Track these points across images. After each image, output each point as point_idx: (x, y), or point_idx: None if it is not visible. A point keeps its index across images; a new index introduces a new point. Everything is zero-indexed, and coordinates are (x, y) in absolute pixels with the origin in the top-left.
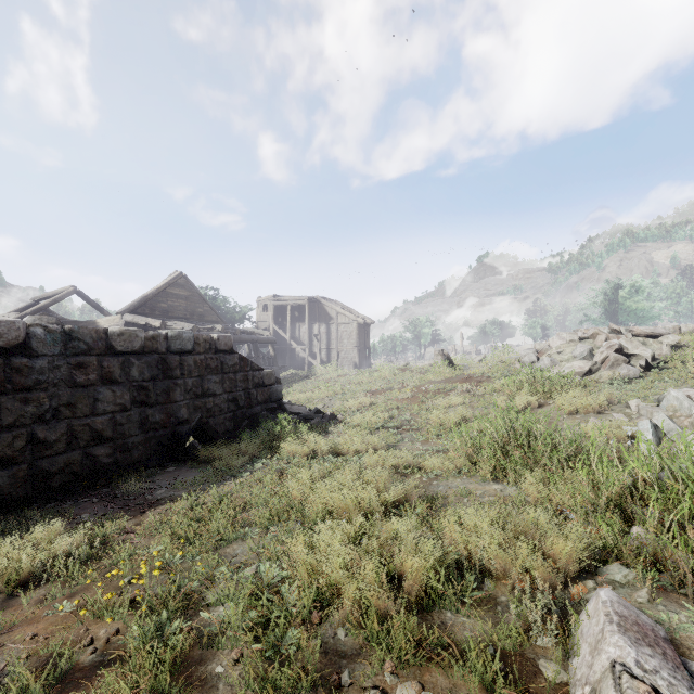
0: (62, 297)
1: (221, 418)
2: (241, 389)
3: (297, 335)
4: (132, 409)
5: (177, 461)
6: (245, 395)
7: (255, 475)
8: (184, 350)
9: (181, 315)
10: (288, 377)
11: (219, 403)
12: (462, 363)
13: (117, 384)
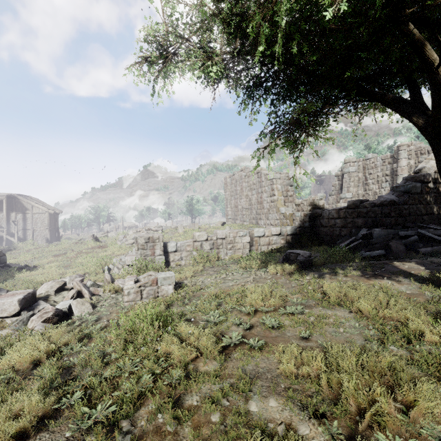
0: None
1: None
2: None
3: None
4: None
5: None
6: None
7: (11, 281)
8: None
9: None
10: None
11: None
12: (103, 240)
13: None
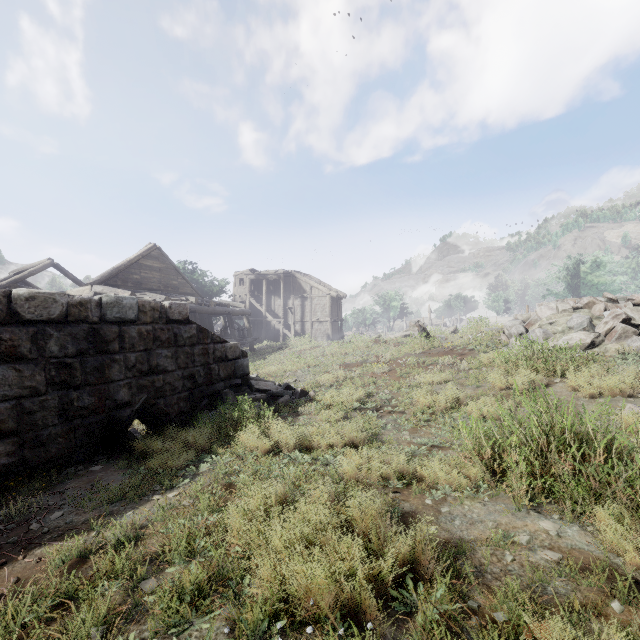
0: (38, 270)
1: (174, 397)
2: (199, 364)
3: (273, 308)
4: (49, 392)
5: (112, 454)
6: (205, 370)
7: (192, 487)
8: (125, 320)
9: (155, 286)
10: (263, 349)
11: (171, 381)
12: (438, 335)
13: (25, 361)
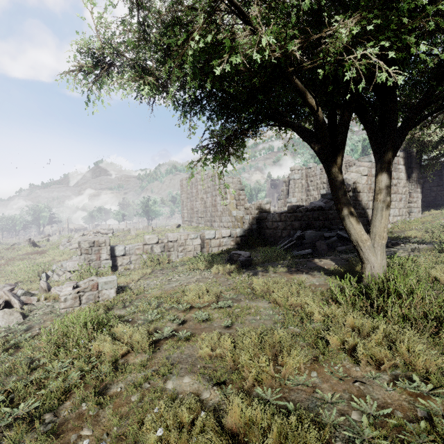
0: None
1: None
2: None
3: None
4: None
5: None
6: None
7: None
8: None
9: None
10: None
11: None
12: (42, 244)
13: None
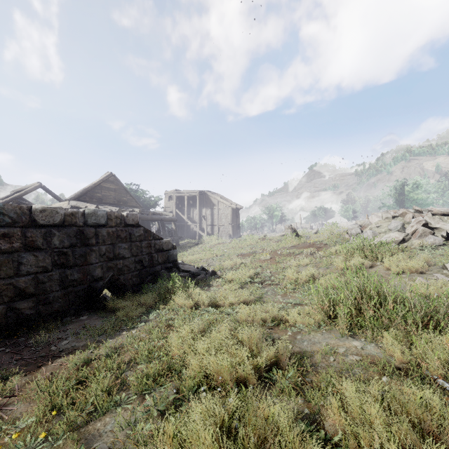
0: (31, 190)
1: (129, 275)
2: (145, 254)
3: (191, 216)
4: (53, 270)
5: (91, 310)
6: (149, 257)
7: (146, 326)
8: (99, 224)
9: (111, 201)
10: (185, 244)
11: (128, 264)
12: (304, 235)
13: (40, 250)
